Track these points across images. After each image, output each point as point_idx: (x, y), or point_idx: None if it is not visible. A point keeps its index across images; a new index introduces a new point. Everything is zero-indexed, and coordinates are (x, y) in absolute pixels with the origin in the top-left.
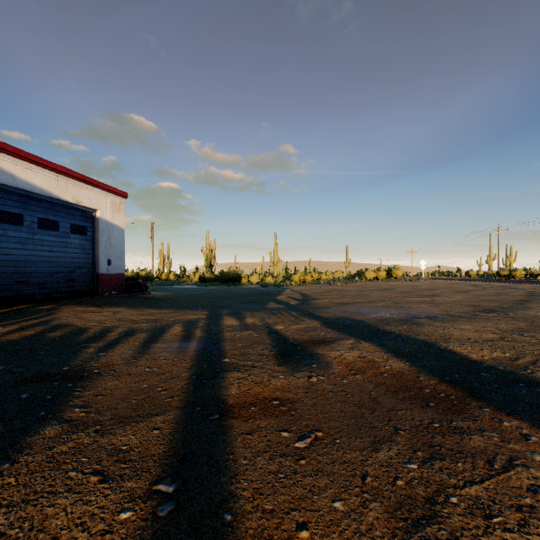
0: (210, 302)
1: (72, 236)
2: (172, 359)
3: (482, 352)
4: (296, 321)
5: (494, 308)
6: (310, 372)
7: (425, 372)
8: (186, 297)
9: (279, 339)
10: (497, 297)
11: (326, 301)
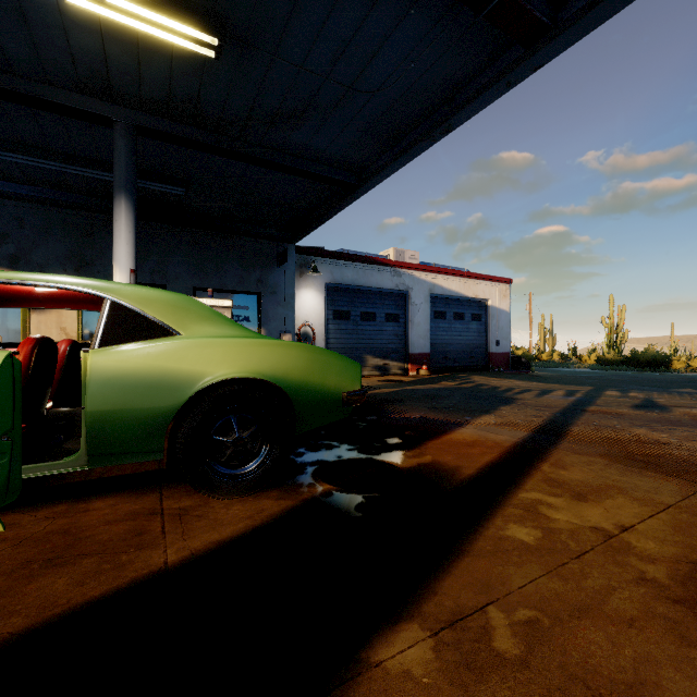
0: (600, 382)
1: (472, 323)
2: (558, 400)
3: None
4: (690, 399)
5: None
6: (649, 411)
7: None
8: (573, 377)
9: (648, 403)
10: None
11: None
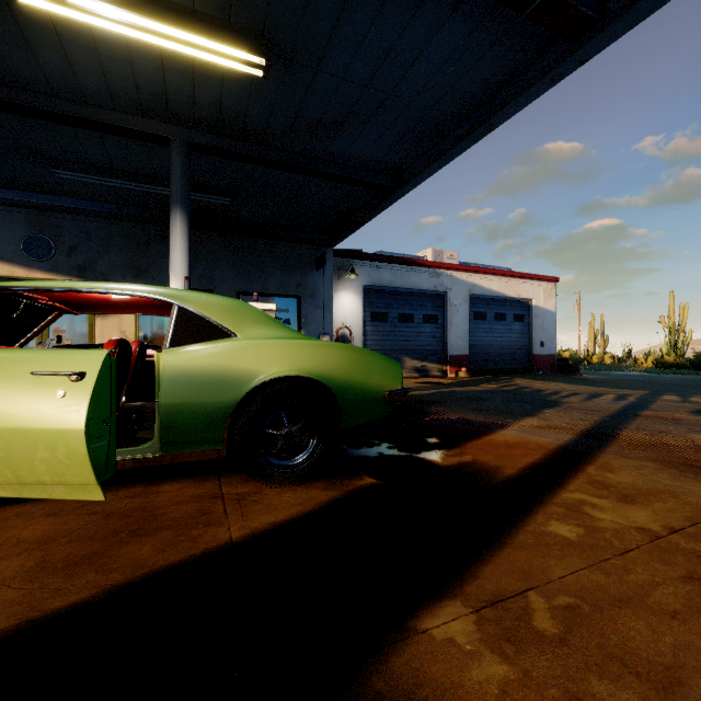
0: (657, 387)
1: (514, 324)
2: (608, 404)
3: None
4: None
5: None
6: None
7: None
8: (626, 381)
9: None
10: None
11: None
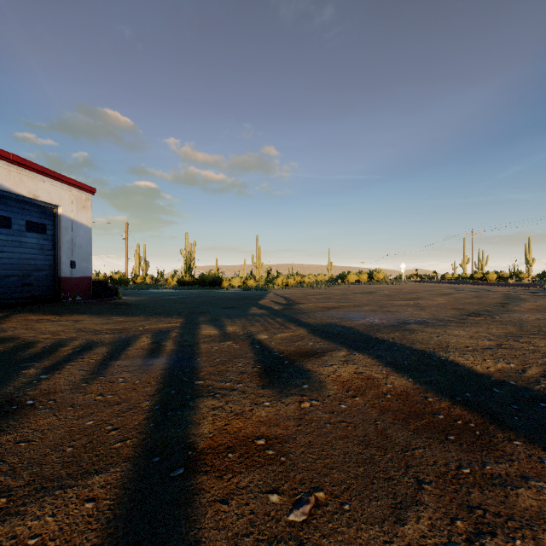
0: (187, 308)
1: (28, 235)
2: (133, 381)
3: (486, 363)
4: (281, 328)
5: (479, 311)
6: (302, 395)
7: (432, 391)
8: (162, 302)
9: (263, 351)
10: (477, 300)
11: (311, 305)
